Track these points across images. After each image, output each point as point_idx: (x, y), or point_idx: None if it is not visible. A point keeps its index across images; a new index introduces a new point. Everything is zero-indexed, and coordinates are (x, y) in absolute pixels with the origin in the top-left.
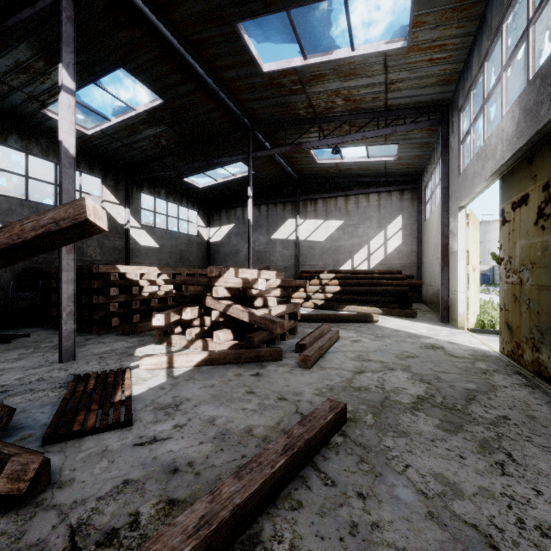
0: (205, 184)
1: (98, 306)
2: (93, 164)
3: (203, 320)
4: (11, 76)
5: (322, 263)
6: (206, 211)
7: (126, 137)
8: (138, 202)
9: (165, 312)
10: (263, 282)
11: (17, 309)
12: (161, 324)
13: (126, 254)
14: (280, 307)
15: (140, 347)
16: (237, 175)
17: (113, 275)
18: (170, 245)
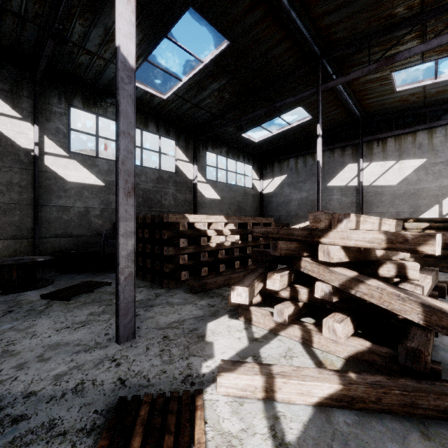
0: (260, 138)
1: (168, 258)
2: (169, 128)
3: (295, 292)
4: (104, 47)
5: (393, 210)
6: (259, 165)
7: (194, 96)
8: (203, 160)
9: (247, 282)
10: (438, 241)
11: (108, 255)
12: (243, 301)
13: (194, 205)
14: (428, 281)
15: (211, 320)
16: (292, 123)
17: (182, 225)
18: (229, 197)
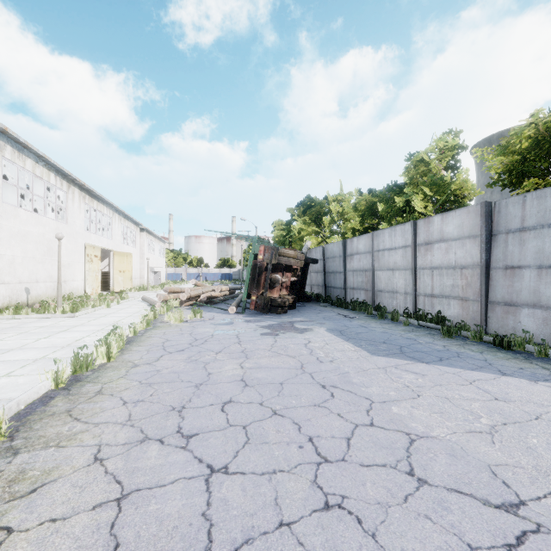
0: None
1: None
2: None
3: None
4: None
5: None
6: None
7: None
8: None
9: None
10: None
11: None
12: None
13: None
14: None
15: None
16: None
17: None
18: None
